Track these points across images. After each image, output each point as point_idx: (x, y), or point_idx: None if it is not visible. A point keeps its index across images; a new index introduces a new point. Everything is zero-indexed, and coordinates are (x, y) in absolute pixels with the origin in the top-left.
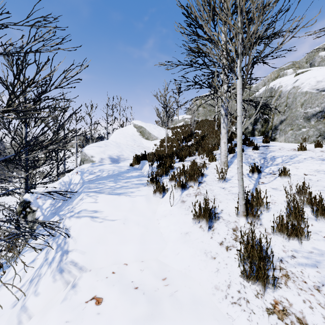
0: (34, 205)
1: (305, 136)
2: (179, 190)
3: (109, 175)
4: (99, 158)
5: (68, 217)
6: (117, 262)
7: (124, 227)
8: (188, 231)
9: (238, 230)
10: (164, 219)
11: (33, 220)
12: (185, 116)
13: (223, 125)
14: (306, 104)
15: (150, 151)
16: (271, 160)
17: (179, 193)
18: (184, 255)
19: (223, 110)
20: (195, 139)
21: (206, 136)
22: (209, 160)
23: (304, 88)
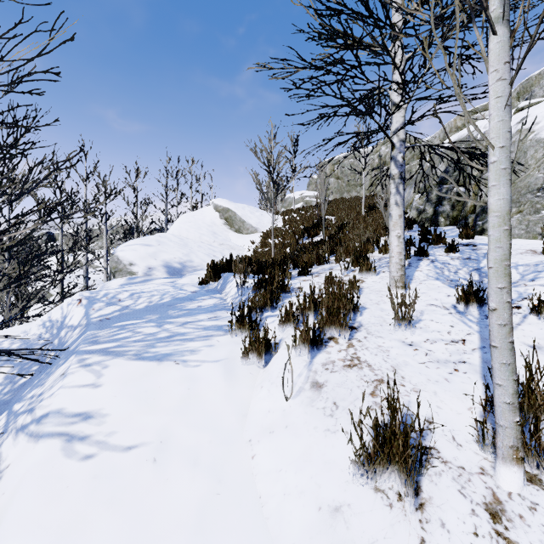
0: None
1: None
2: (305, 351)
3: (151, 306)
4: (145, 266)
5: (16, 427)
6: None
7: (151, 476)
8: (339, 500)
9: (507, 516)
10: (269, 443)
11: None
12: (306, 193)
13: (396, 199)
14: None
15: (242, 253)
16: None
17: (304, 358)
18: None
19: (395, 167)
20: (327, 231)
21: (347, 226)
22: (361, 272)
23: (543, 132)
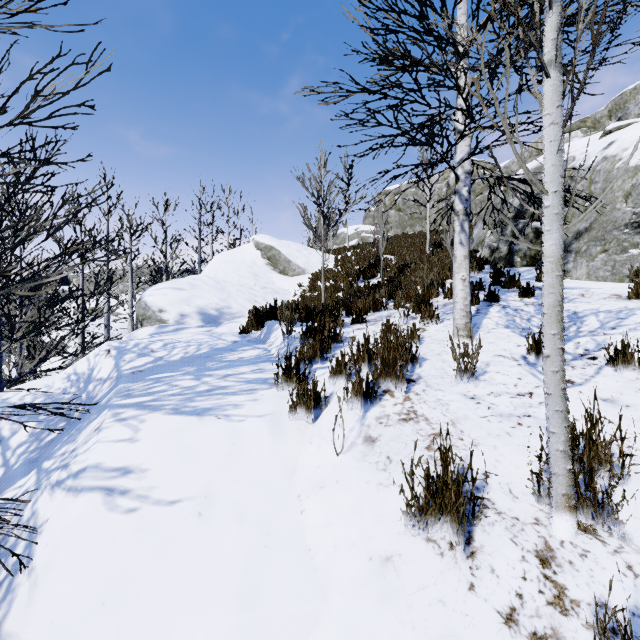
0: None
1: (639, 265)
2: (358, 405)
3: (187, 357)
4: (177, 313)
5: (51, 483)
6: None
7: (197, 529)
8: (391, 551)
9: (557, 562)
10: (318, 498)
11: None
12: (362, 227)
13: (460, 238)
14: (639, 195)
15: (288, 298)
16: (574, 322)
17: (356, 412)
18: None
19: (459, 202)
20: (385, 273)
21: (409, 267)
22: (422, 320)
23: (632, 159)
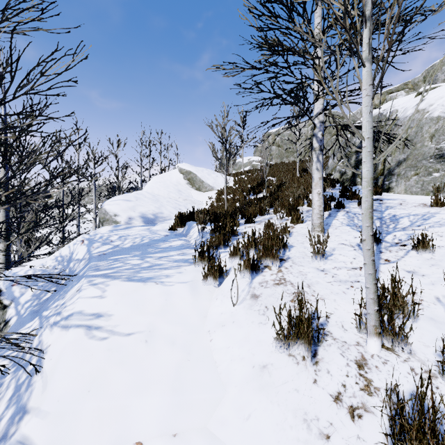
0: (6, 297)
1: (439, 184)
2: (247, 275)
3: (135, 245)
4: (126, 217)
5: (50, 324)
6: (121, 439)
7: (145, 350)
8: (266, 362)
9: (368, 366)
10: (221, 332)
11: (2, 322)
12: (252, 158)
13: (317, 166)
14: (439, 136)
15: (202, 206)
16: (393, 222)
17: (246, 279)
18: (261, 423)
19: (316, 141)
20: (268, 189)
21: (284, 185)
22: (292, 221)
23: (435, 112)
